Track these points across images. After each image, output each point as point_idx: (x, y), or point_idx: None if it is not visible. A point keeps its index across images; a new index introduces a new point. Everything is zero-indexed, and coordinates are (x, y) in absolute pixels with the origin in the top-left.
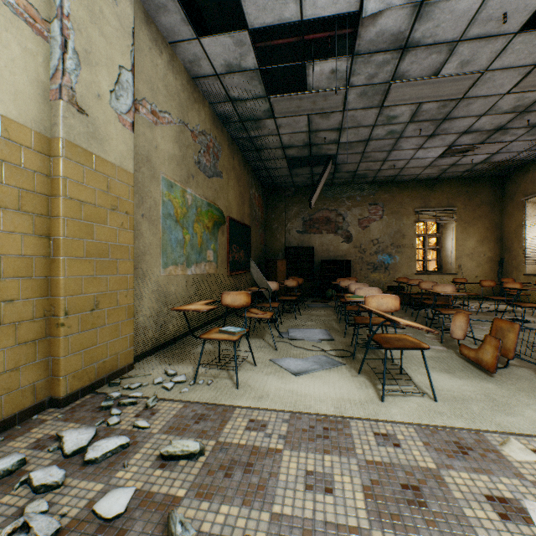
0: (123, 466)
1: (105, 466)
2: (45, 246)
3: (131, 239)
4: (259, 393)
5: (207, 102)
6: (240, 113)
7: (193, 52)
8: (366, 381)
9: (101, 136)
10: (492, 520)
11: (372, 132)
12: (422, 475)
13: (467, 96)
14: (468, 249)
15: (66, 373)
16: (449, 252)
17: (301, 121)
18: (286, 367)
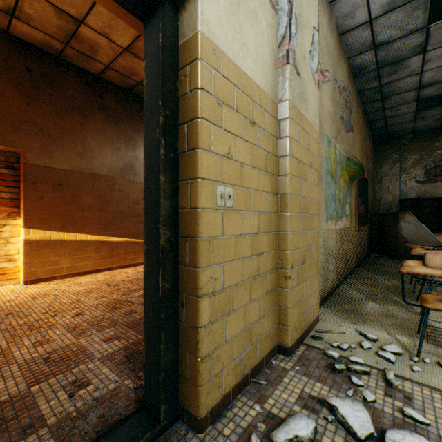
0: None
1: None
2: (275, 203)
3: (317, 194)
4: None
5: (345, 58)
6: (380, 59)
7: (351, 3)
8: None
9: (305, 96)
10: None
11: None
12: None
13: None
14: None
15: (291, 323)
16: None
17: None
18: None
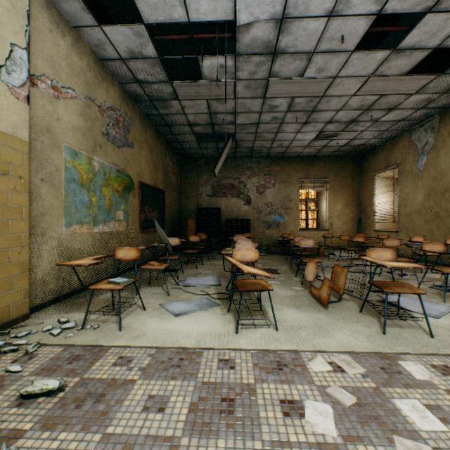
0: None
1: None
2: None
3: (25, 201)
4: (138, 333)
5: (116, 82)
6: (148, 93)
7: (97, 37)
8: (231, 318)
9: None
10: (277, 418)
11: (260, 117)
12: (241, 389)
13: (326, 95)
14: (337, 211)
15: None
16: (324, 213)
17: (201, 104)
18: (171, 309)
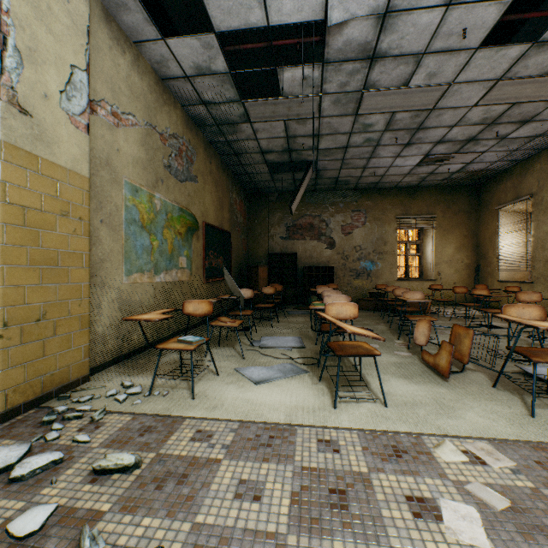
0: (52, 482)
1: (32, 484)
2: None
3: (85, 245)
4: (214, 403)
5: (179, 104)
6: (215, 116)
7: (159, 52)
8: (325, 388)
9: (49, 138)
10: (406, 519)
11: (349, 139)
12: (352, 479)
13: (438, 107)
14: (447, 256)
15: (5, 387)
16: (429, 259)
17: (277, 127)
18: (249, 376)
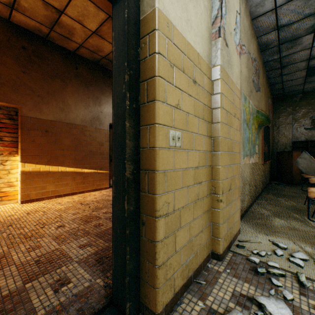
0: None
1: None
2: (209, 144)
3: (238, 137)
4: None
5: (255, 37)
6: (281, 37)
7: None
8: None
9: (231, 62)
10: None
11: None
12: None
13: None
14: None
15: (222, 236)
16: None
17: None
18: None
